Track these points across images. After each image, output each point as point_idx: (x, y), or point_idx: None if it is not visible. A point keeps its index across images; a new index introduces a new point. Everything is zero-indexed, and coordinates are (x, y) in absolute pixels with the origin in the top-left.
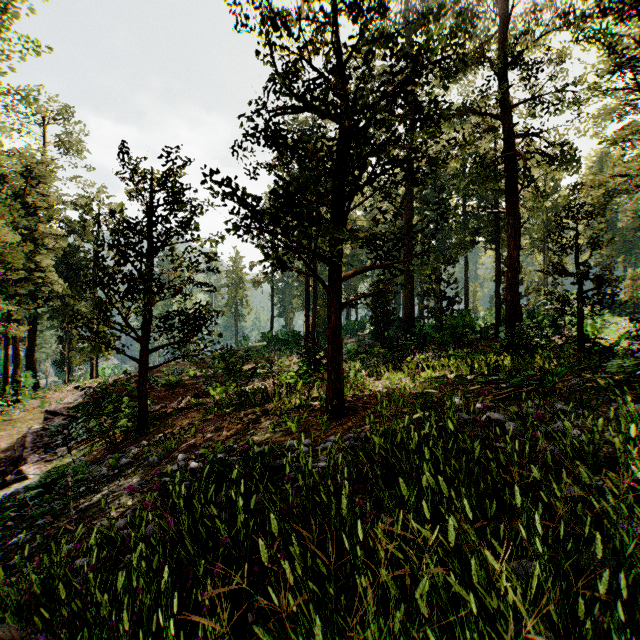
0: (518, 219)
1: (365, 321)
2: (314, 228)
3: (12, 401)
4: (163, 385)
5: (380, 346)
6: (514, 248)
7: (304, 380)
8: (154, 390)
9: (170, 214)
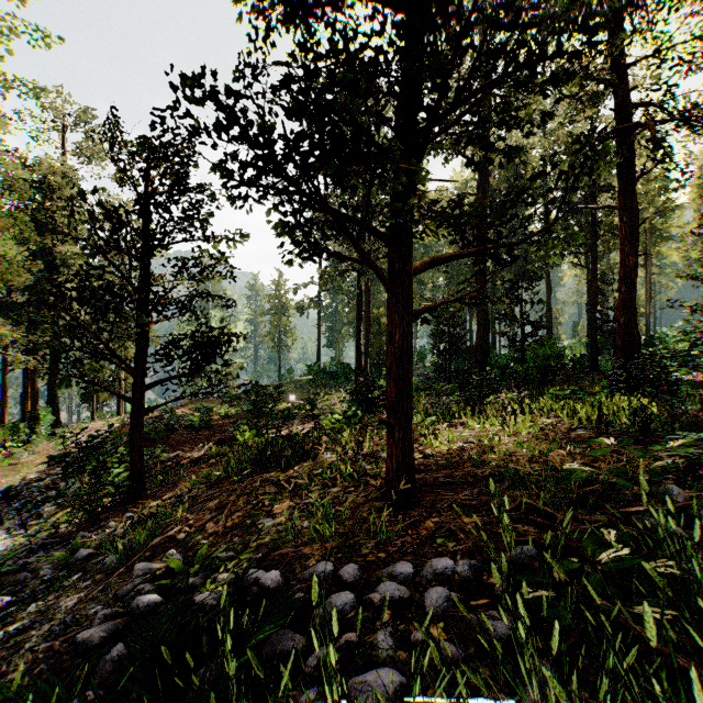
0: (635, 215)
1: (426, 352)
2: (367, 241)
3: (22, 442)
4: (187, 426)
5: (445, 381)
6: (629, 254)
7: (353, 425)
8: (175, 432)
9: (168, 200)
